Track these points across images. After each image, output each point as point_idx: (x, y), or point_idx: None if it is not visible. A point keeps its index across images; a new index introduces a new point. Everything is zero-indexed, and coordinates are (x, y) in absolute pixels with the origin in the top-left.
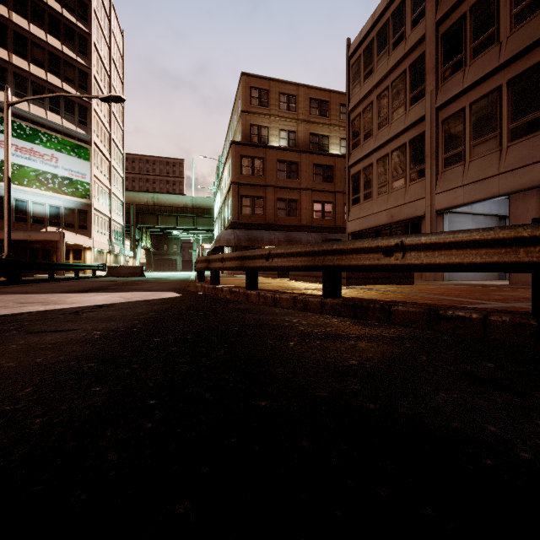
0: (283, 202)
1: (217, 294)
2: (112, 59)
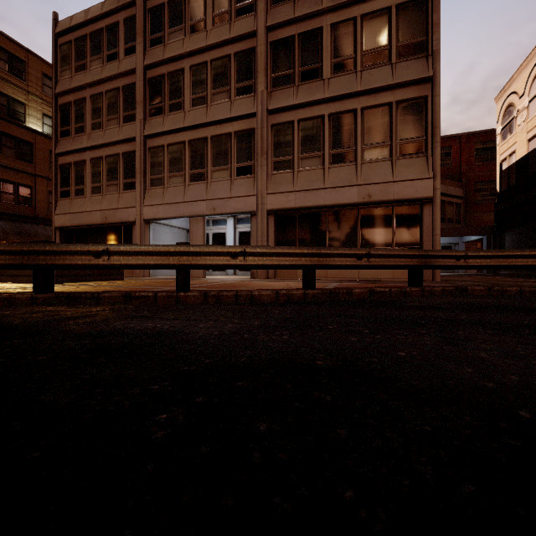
0: None
1: None
2: None
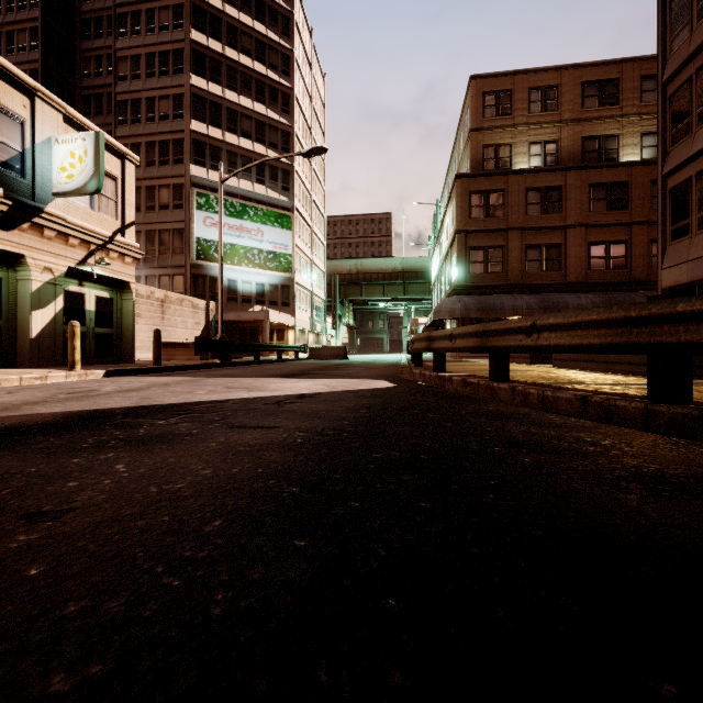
0: (536, 251)
1: (443, 386)
2: (314, 110)
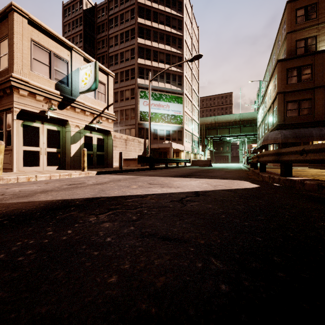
0: None
1: (293, 187)
2: (193, 45)
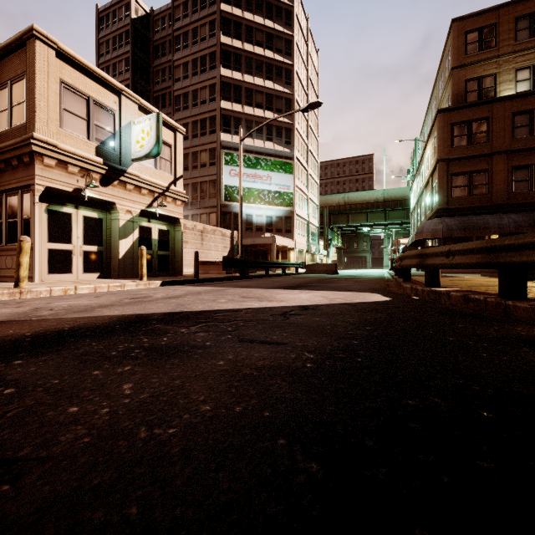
0: (524, 171)
1: (438, 300)
2: (309, 79)
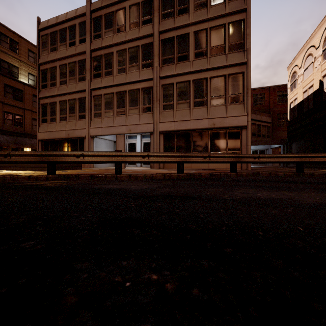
0: None
1: None
2: None
